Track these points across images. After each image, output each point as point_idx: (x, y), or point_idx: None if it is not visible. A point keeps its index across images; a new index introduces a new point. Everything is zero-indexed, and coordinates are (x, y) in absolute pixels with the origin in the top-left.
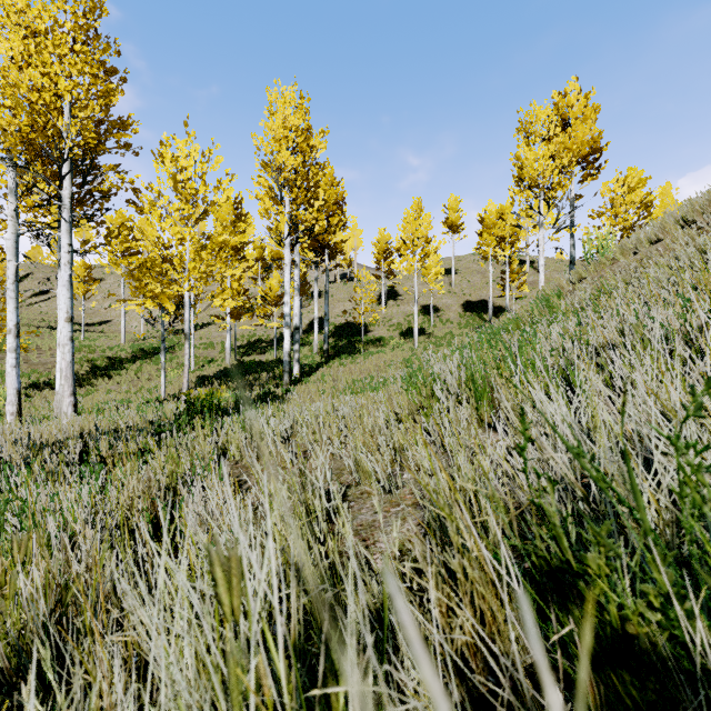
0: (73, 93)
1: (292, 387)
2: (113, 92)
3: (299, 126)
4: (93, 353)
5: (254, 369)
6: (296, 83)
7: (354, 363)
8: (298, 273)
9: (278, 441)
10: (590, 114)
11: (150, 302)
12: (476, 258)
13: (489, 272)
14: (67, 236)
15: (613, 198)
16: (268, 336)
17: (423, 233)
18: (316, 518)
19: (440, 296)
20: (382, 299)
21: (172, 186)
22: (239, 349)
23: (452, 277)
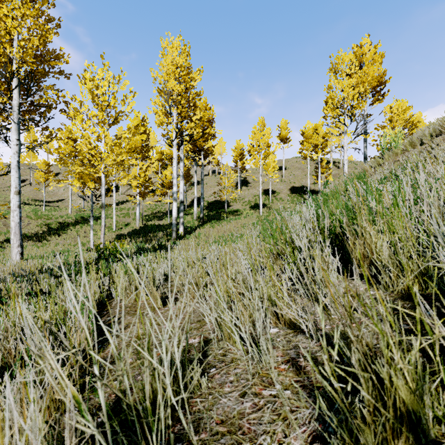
0: (18, 30)
1: (178, 241)
2: (50, 33)
3: (183, 67)
4: (50, 220)
5: (154, 229)
6: (180, 36)
7: (220, 226)
8: (182, 165)
9: (151, 285)
10: (378, 59)
11: (77, 181)
12: (298, 160)
13: (306, 168)
14: (15, 133)
15: (392, 116)
16: (165, 209)
17: (266, 140)
18: (153, 424)
19: (275, 183)
20: (238, 185)
21: (91, 98)
22: (145, 217)
23: (283, 171)
